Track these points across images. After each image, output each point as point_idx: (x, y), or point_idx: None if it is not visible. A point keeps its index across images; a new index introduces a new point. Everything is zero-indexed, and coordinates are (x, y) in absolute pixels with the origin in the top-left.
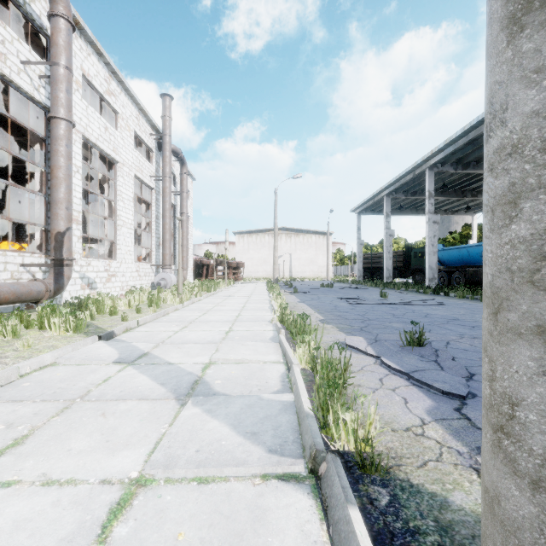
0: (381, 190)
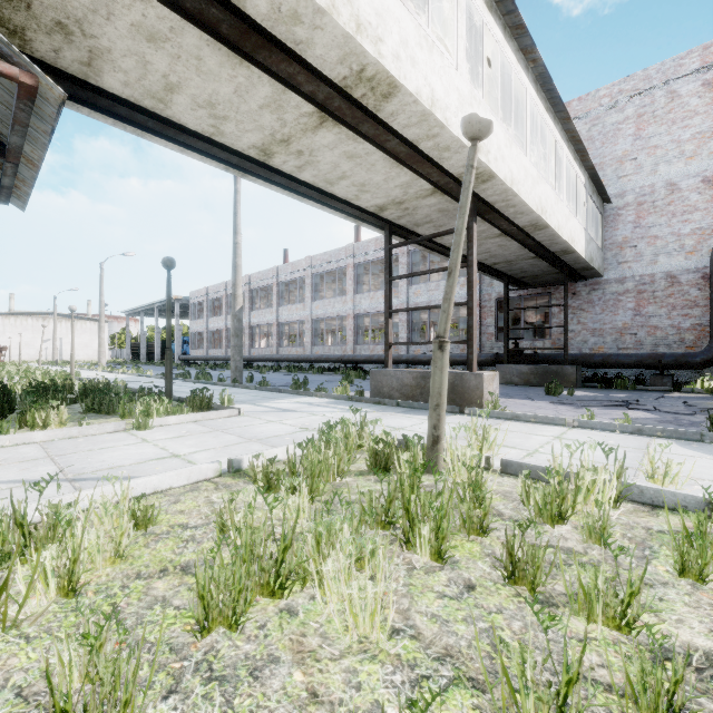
0: (138, 308)
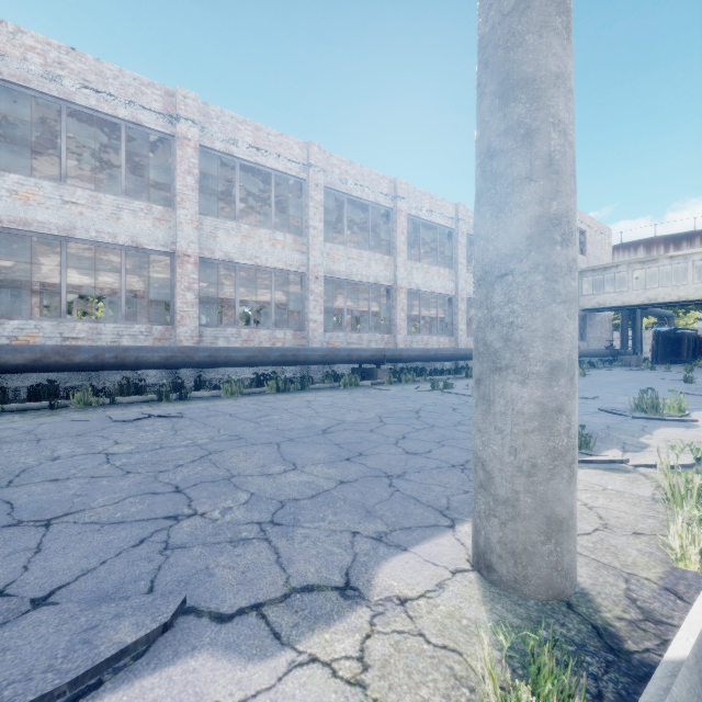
0: None
